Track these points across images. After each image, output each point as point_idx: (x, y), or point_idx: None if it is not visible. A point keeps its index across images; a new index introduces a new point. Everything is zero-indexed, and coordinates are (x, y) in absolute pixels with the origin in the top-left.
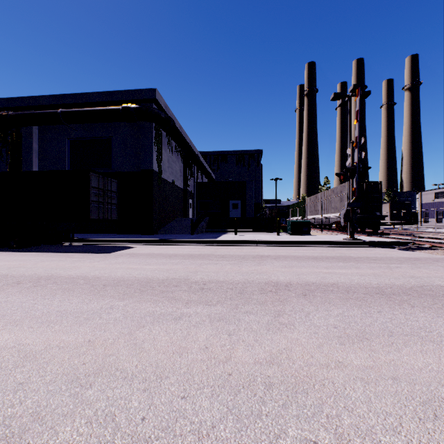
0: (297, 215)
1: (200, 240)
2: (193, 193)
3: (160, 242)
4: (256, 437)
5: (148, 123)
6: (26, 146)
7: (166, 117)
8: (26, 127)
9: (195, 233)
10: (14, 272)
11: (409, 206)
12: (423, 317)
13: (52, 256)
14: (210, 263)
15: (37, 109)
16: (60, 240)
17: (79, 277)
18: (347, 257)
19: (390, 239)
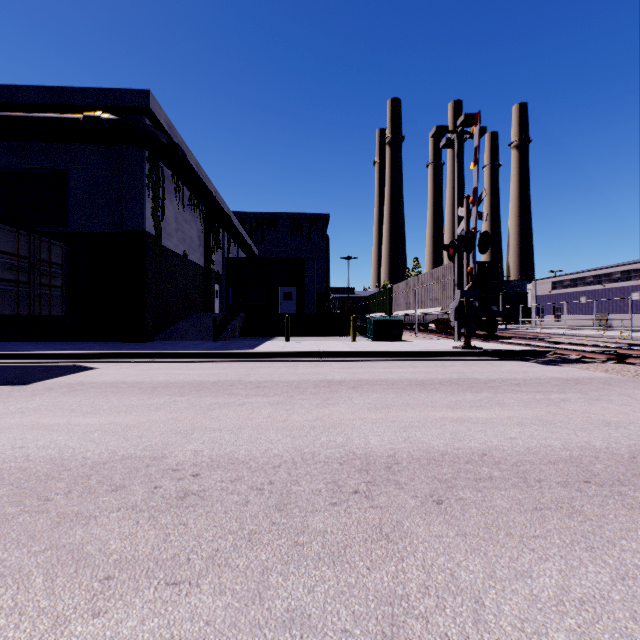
0: (379, 310)
1: (225, 352)
2: (221, 275)
3: (150, 357)
4: None
5: (136, 149)
6: None
7: (168, 142)
8: None
9: (221, 339)
10: None
11: (526, 299)
12: None
13: None
14: (230, 403)
15: None
16: None
17: None
18: (471, 379)
19: (518, 347)
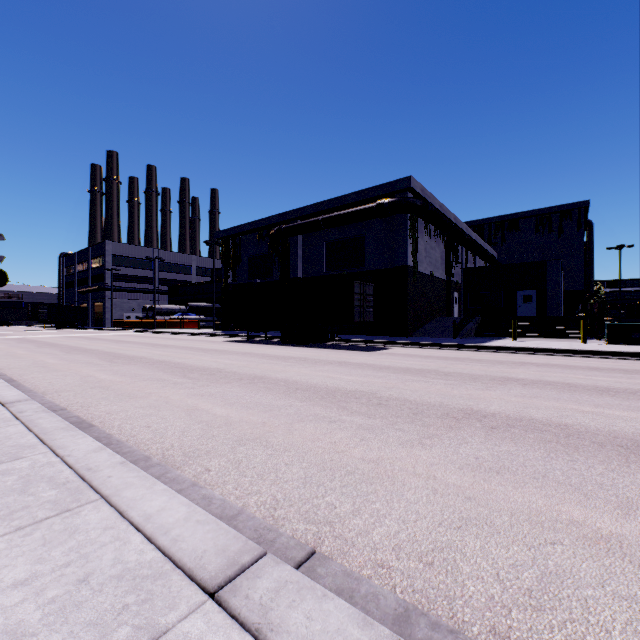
0: None
1: (460, 344)
2: (459, 284)
3: (416, 345)
4: (447, 400)
5: (402, 214)
6: (293, 254)
7: (422, 205)
8: (293, 237)
9: (459, 337)
10: (321, 358)
11: None
12: (604, 399)
13: (331, 351)
14: (461, 363)
15: (301, 218)
16: (327, 339)
17: (362, 363)
18: None
19: None
